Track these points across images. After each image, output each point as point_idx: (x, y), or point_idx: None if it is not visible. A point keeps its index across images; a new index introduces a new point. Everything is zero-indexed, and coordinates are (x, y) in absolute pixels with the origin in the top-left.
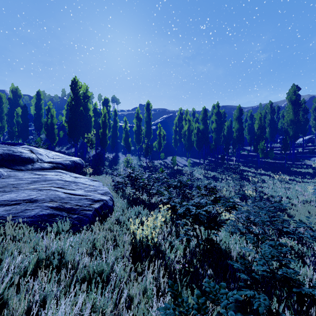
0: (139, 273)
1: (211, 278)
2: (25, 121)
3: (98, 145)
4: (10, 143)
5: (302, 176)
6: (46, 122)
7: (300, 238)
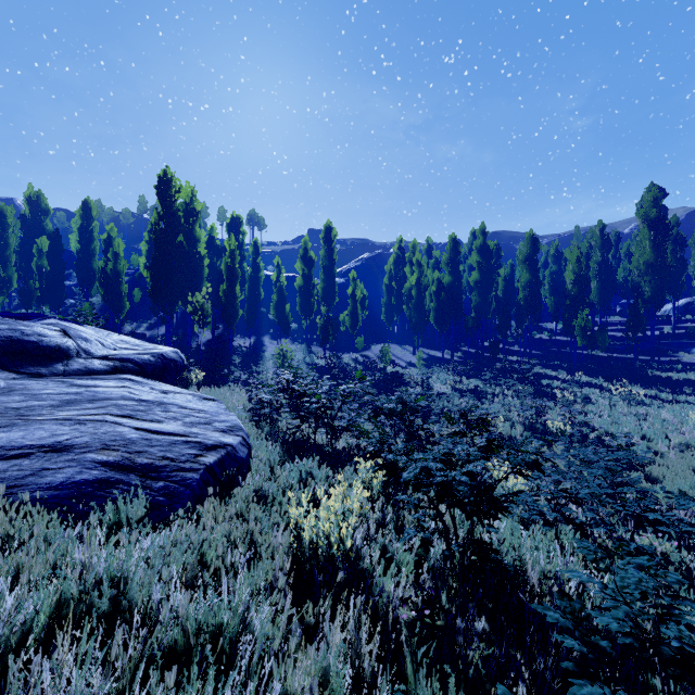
0: (310, 627)
1: (485, 639)
2: (57, 266)
3: (218, 320)
4: (17, 315)
5: (674, 387)
6: (104, 268)
7: (683, 535)
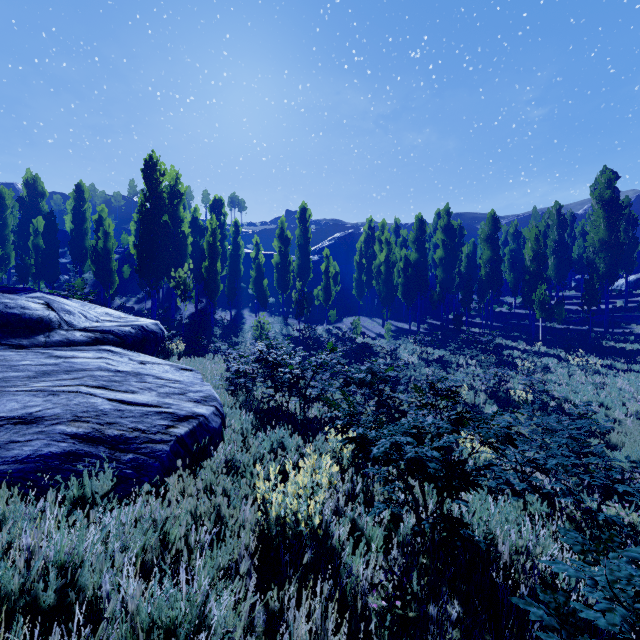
0: (275, 612)
1: (458, 625)
2: (51, 244)
3: (201, 295)
4: (5, 289)
5: (628, 357)
6: (95, 246)
7: None
